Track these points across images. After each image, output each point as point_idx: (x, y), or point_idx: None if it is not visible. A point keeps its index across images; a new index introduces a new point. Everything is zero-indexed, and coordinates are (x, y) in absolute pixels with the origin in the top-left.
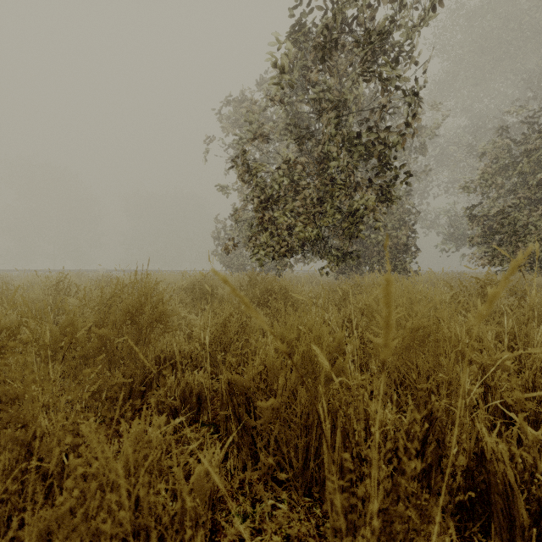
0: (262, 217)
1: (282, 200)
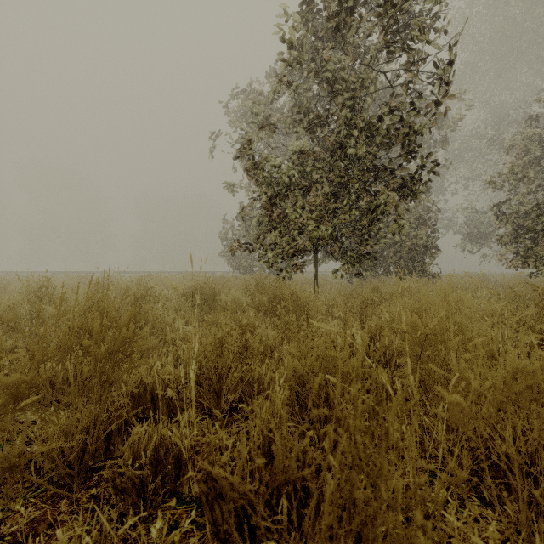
0: (271, 214)
1: (292, 194)
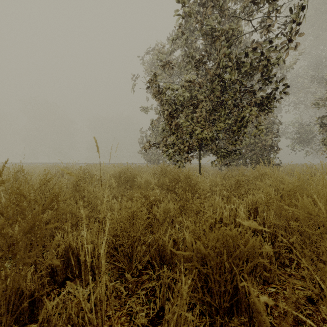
0: (170, 123)
1: (185, 109)
